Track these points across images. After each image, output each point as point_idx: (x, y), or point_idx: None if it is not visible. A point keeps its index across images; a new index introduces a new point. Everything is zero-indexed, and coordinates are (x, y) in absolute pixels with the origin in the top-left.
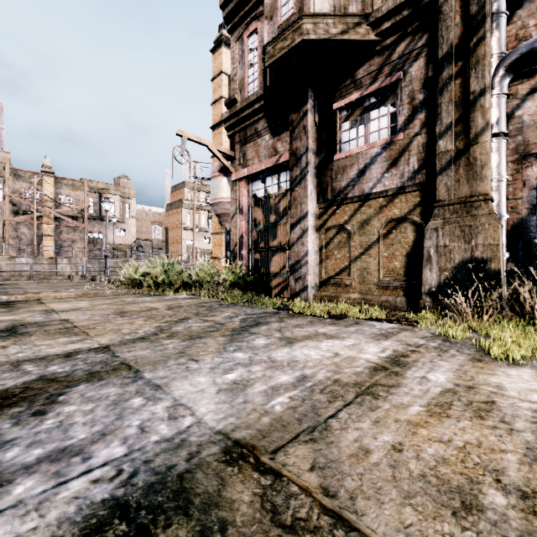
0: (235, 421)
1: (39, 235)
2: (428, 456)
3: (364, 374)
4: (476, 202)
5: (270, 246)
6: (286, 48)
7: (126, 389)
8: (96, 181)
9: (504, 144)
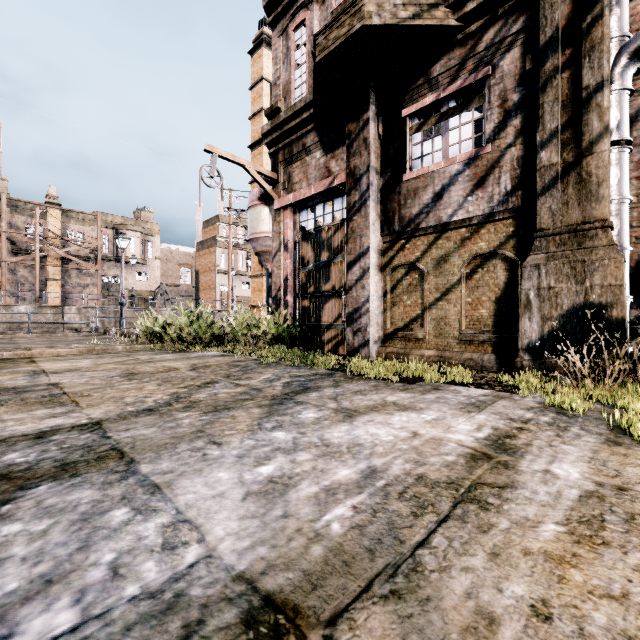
0: (267, 554)
1: (42, 279)
2: (599, 630)
3: (459, 466)
4: (590, 230)
5: (322, 290)
6: (342, 37)
7: (107, 493)
8: (111, 215)
9: (627, 155)
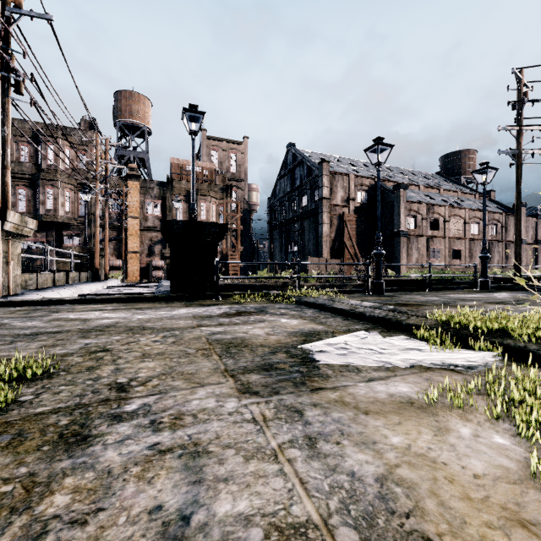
0: None
1: None
2: None
3: None
4: None
5: (32, 266)
6: (52, 219)
7: None
8: None
9: None
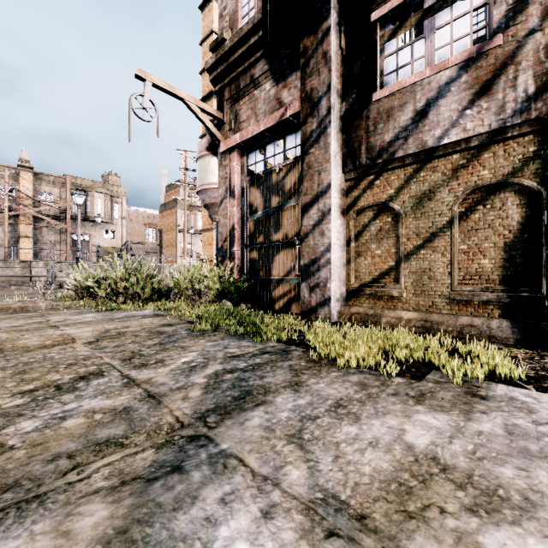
0: None
1: (15, 236)
2: None
3: None
4: None
5: (272, 240)
6: None
7: None
8: (80, 178)
9: None
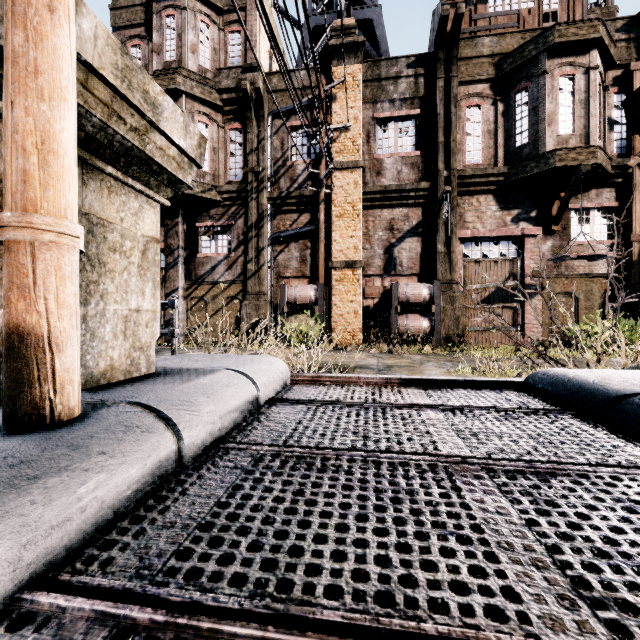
0: None
1: None
2: None
3: None
4: (261, 295)
5: None
6: None
7: None
8: None
9: (272, 271)
